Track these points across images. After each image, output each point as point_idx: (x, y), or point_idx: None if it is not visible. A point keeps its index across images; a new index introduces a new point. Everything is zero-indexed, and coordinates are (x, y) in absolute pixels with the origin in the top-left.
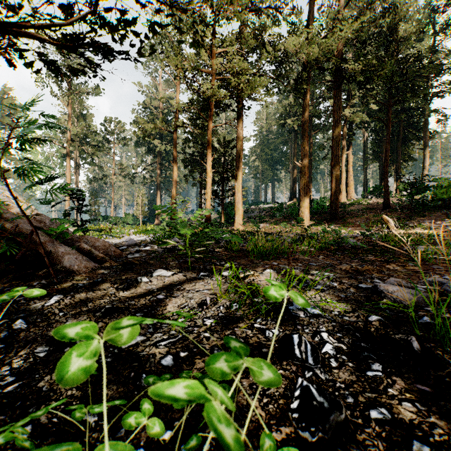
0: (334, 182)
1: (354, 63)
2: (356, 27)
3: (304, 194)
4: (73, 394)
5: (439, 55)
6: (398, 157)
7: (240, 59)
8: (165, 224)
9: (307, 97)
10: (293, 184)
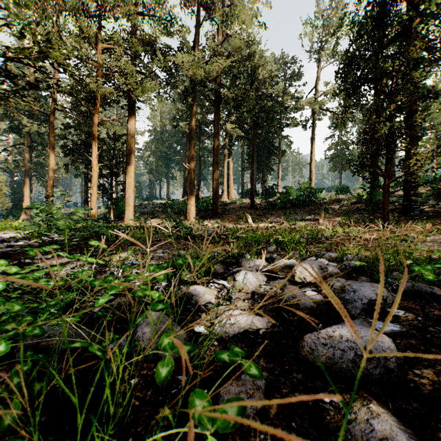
0: (215, 185)
1: (229, 90)
2: (230, 62)
3: (191, 193)
4: (3, 295)
5: (286, 97)
6: (263, 168)
7: (131, 58)
8: (39, 219)
9: (194, 109)
10: (185, 183)
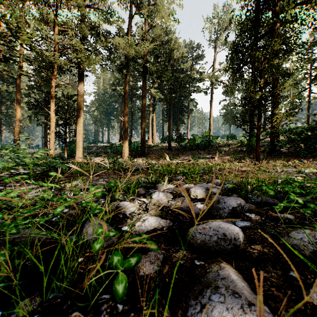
0: (143, 133)
1: (152, 65)
2: (153, 45)
3: (125, 139)
4: None
5: (193, 72)
6: (177, 121)
7: (80, 38)
8: (8, 157)
9: (127, 78)
10: (121, 131)
